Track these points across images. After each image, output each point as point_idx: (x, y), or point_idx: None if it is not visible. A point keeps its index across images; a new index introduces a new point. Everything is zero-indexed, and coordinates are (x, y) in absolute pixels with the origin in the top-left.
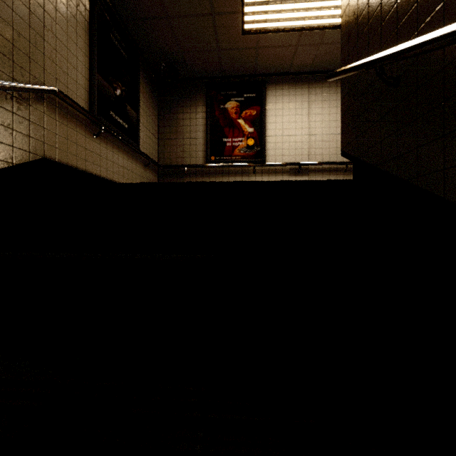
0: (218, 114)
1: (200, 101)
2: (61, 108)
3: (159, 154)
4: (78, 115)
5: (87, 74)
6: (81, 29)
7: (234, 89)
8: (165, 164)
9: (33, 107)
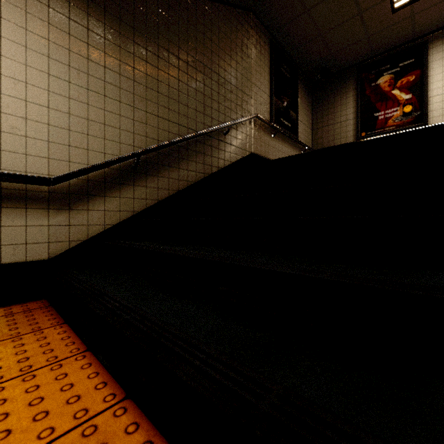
0: (369, 92)
1: (350, 87)
2: (258, 124)
3: (312, 142)
4: (265, 126)
5: (269, 100)
6: (266, 74)
7: (386, 63)
8: (318, 148)
9: (248, 127)
